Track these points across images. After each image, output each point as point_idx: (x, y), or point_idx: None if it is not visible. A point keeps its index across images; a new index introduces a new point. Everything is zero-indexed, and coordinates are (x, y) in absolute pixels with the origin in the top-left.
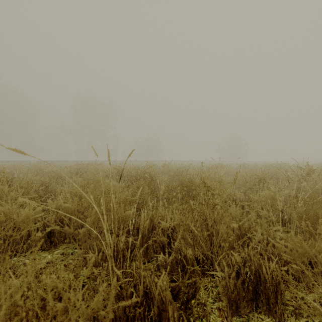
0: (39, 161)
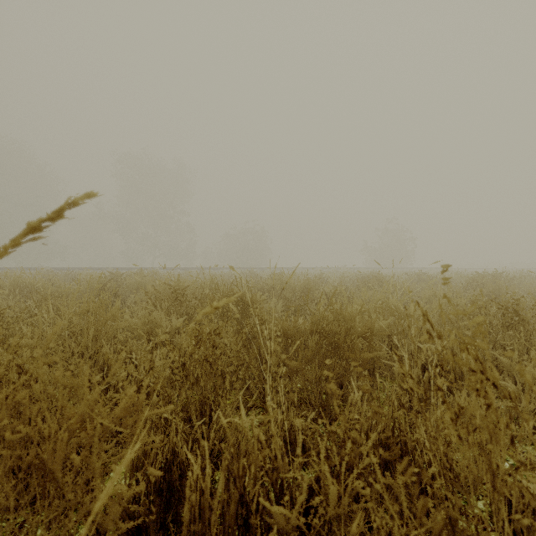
0: (57, 269)
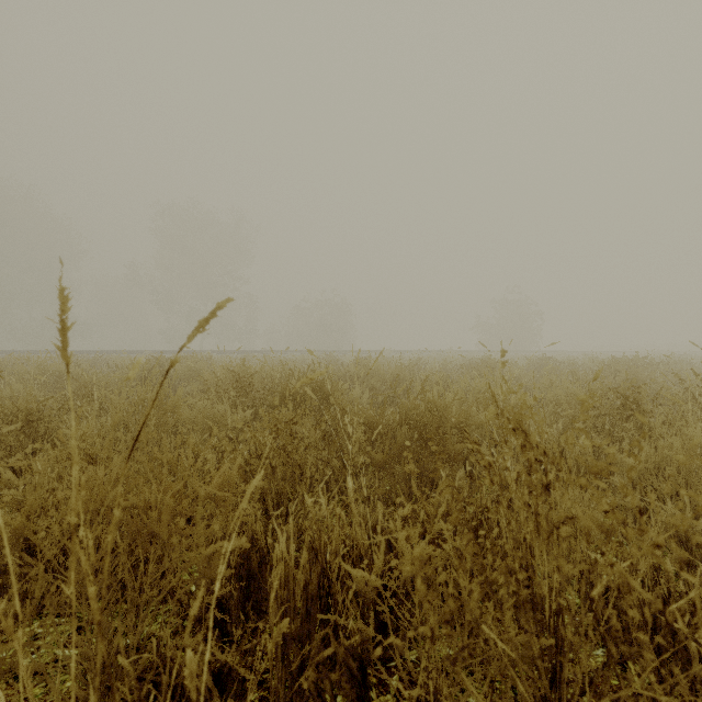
0: (79, 352)
